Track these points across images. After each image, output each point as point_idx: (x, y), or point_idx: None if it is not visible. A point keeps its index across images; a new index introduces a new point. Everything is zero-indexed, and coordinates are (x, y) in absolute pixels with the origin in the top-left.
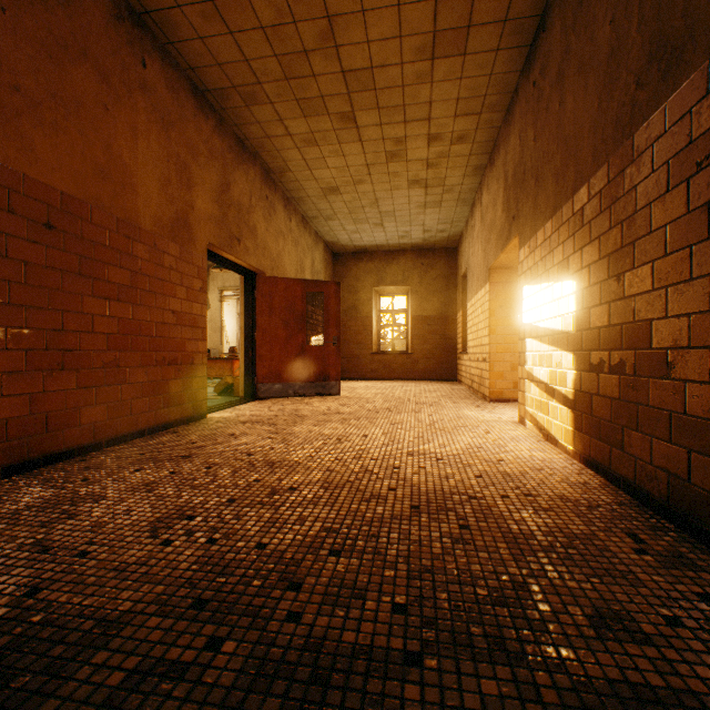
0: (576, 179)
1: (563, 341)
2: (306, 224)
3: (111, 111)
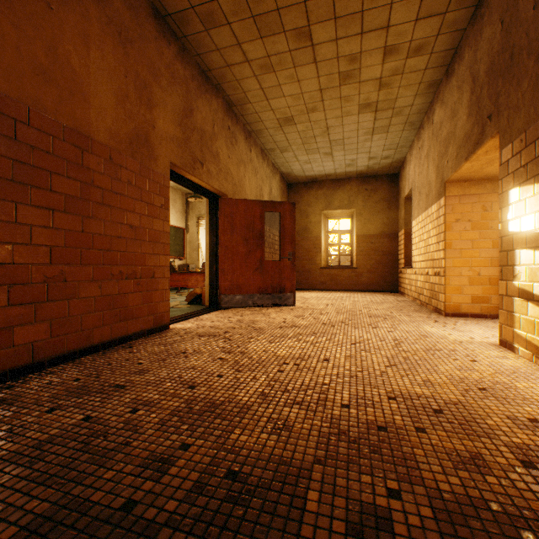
0: None
1: None
2: (265, 156)
3: (55, 11)
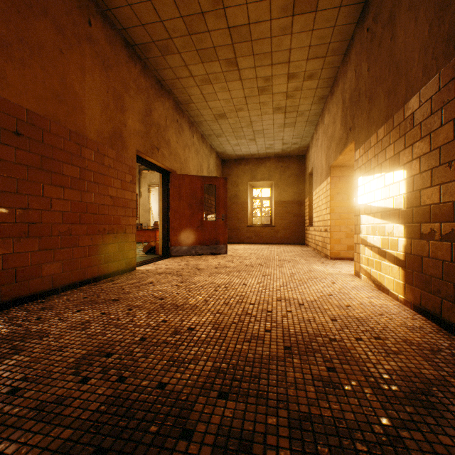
0: (406, 92)
1: (394, 216)
2: (204, 140)
3: (65, 54)
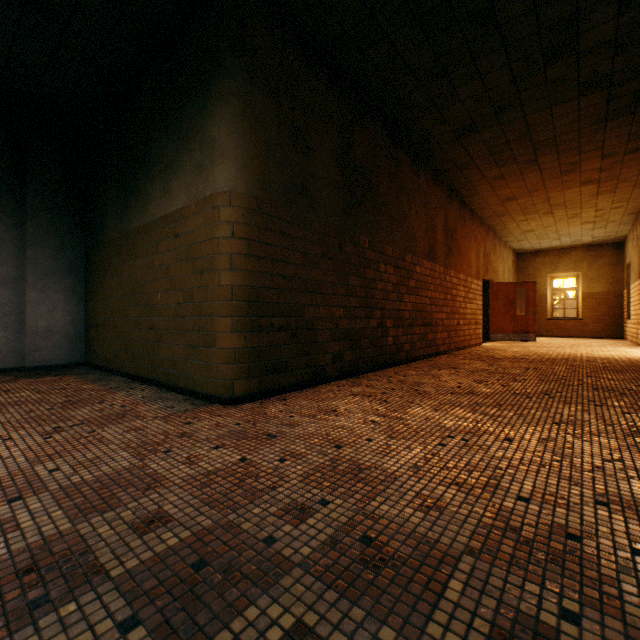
0: None
1: None
2: (505, 245)
3: (469, 246)
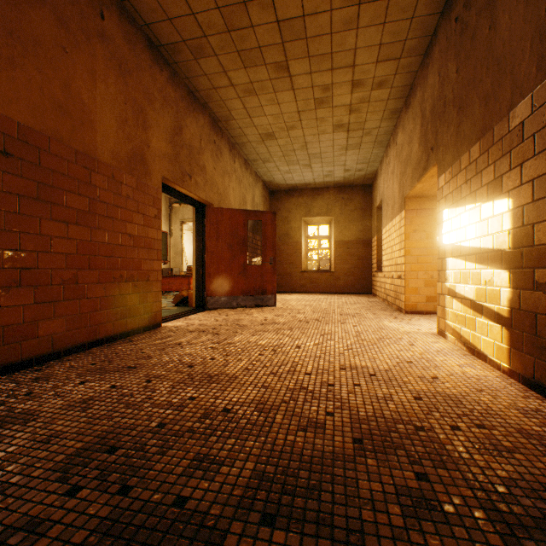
0: (513, 95)
1: (494, 259)
2: (248, 166)
3: (69, 54)
